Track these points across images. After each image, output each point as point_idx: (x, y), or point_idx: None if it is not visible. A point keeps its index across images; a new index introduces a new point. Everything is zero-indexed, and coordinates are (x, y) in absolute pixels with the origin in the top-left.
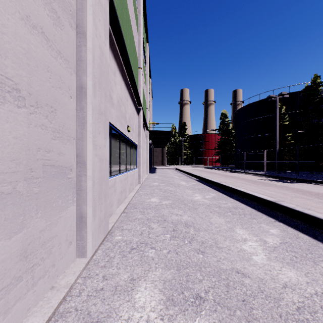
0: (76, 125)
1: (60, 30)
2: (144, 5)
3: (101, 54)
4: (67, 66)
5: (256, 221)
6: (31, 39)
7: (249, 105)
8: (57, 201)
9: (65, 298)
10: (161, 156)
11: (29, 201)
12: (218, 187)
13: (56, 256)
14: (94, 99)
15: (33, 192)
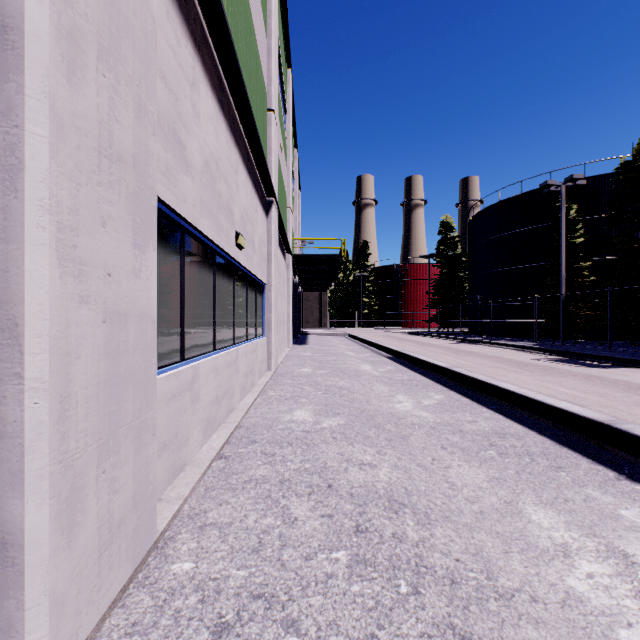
0: None
1: None
2: None
3: None
4: None
5: (570, 479)
6: None
7: (499, 204)
8: None
9: None
10: (319, 310)
11: None
12: (446, 378)
13: None
14: (66, 87)
15: None
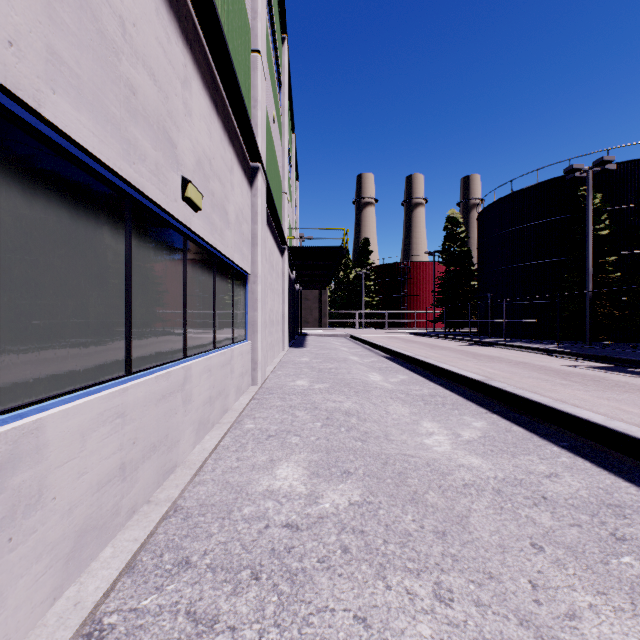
0: None
1: None
2: None
3: None
4: None
5: None
6: None
7: (512, 195)
8: None
9: None
10: (318, 309)
11: None
12: (480, 394)
13: None
14: None
15: None
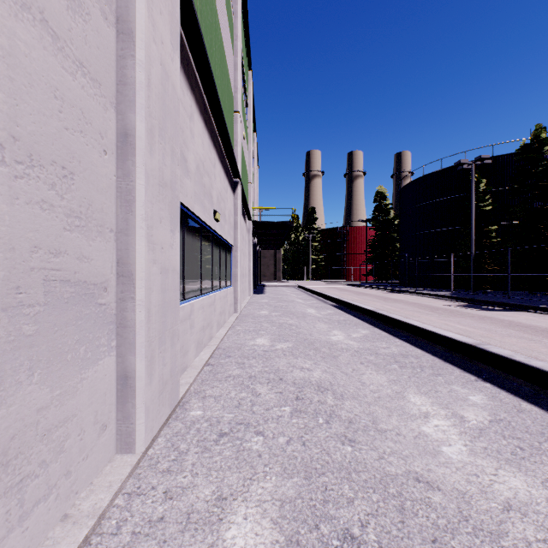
0: (116, 206)
1: (82, 22)
2: (244, 5)
3: (164, 76)
4: (97, 92)
5: (443, 380)
6: (16, 29)
7: (423, 177)
8: (76, 349)
9: (88, 539)
10: (274, 265)
11: (12, 352)
12: (372, 318)
13: (73, 455)
14: (149, 158)
15: (22, 333)
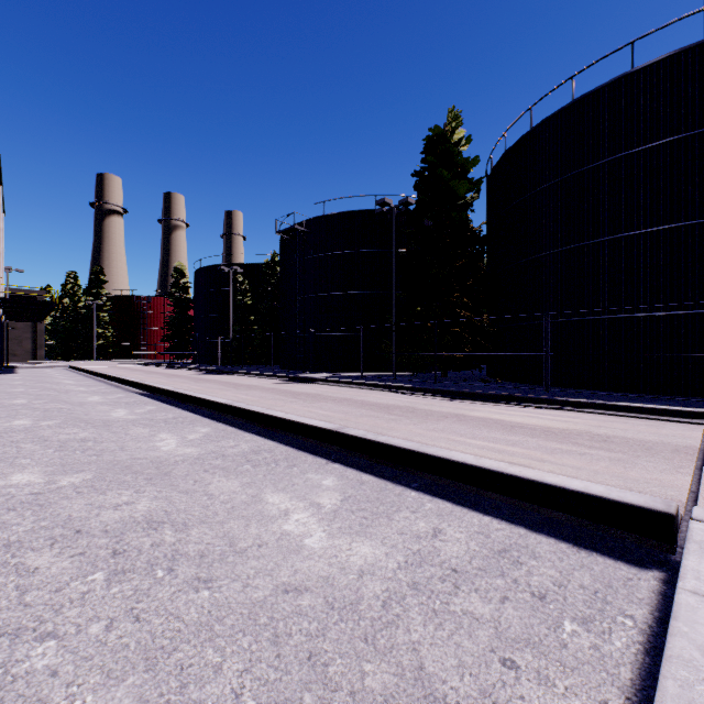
0: None
1: None
2: None
3: None
4: None
5: (117, 394)
6: None
7: (210, 267)
8: None
9: None
10: (32, 340)
11: None
12: (116, 382)
13: None
14: None
15: None
